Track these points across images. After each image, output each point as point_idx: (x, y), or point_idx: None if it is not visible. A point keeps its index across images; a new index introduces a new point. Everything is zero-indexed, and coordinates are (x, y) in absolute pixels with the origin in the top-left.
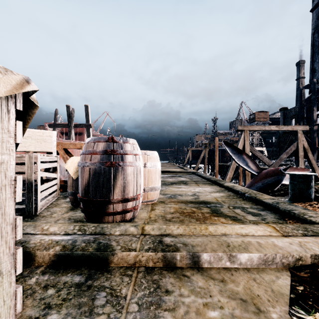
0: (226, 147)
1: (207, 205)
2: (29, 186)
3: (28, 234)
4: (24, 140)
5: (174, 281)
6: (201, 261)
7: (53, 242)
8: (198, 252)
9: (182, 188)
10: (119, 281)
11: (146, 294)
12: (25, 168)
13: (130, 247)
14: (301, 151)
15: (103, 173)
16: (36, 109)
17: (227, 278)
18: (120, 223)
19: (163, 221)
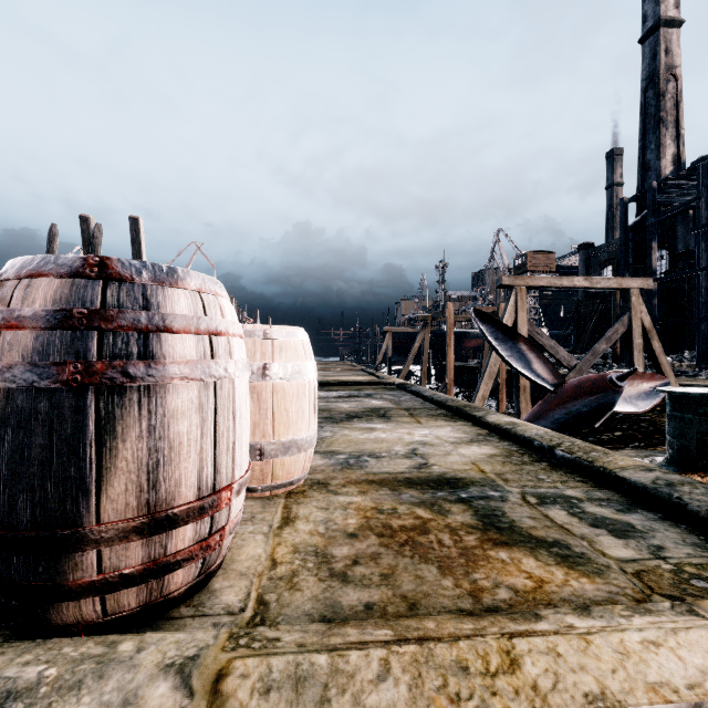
0: (479, 325)
1: (459, 494)
2: None
3: None
4: None
5: None
6: None
7: None
8: None
9: (378, 432)
10: None
11: None
12: None
13: None
14: (637, 335)
15: (46, 414)
16: None
17: None
18: (121, 641)
19: (320, 580)
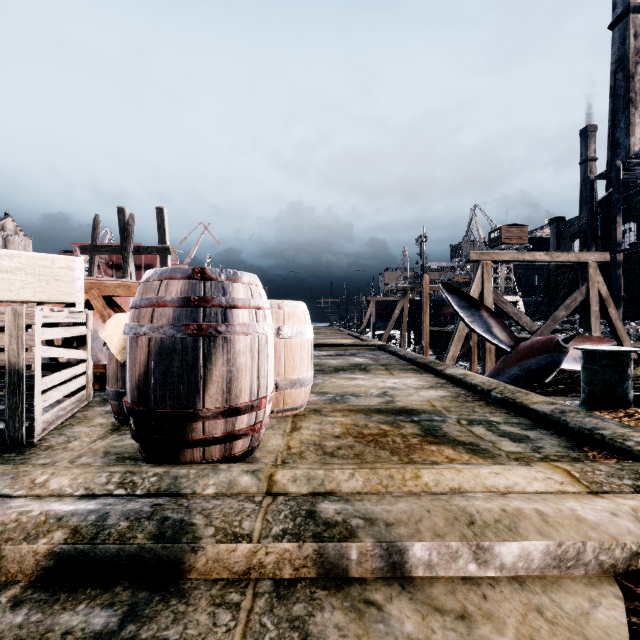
0: (446, 295)
1: (413, 418)
2: (14, 379)
3: None
4: (9, 277)
5: (345, 621)
6: (408, 564)
7: (50, 519)
8: (402, 540)
9: (359, 380)
10: (206, 624)
11: None
12: (5, 338)
13: (238, 530)
14: (594, 303)
15: (180, 351)
16: None
17: (473, 609)
18: (219, 465)
19: (317, 455)
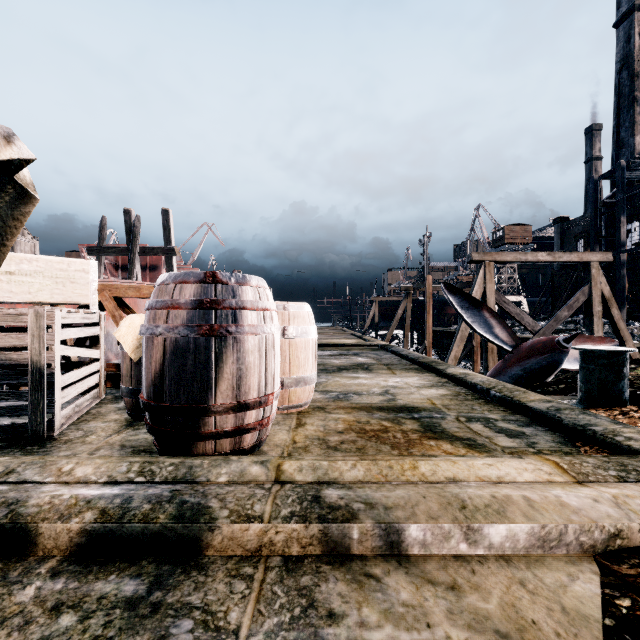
0: (448, 296)
1: (413, 415)
2: (36, 376)
3: (27, 482)
4: (28, 280)
5: (347, 591)
6: (404, 543)
7: (80, 502)
8: (399, 522)
9: (361, 379)
10: (224, 591)
11: (285, 624)
12: (27, 338)
13: (251, 512)
14: (597, 303)
15: (193, 350)
16: (32, 205)
17: (462, 582)
18: (230, 456)
19: (321, 449)
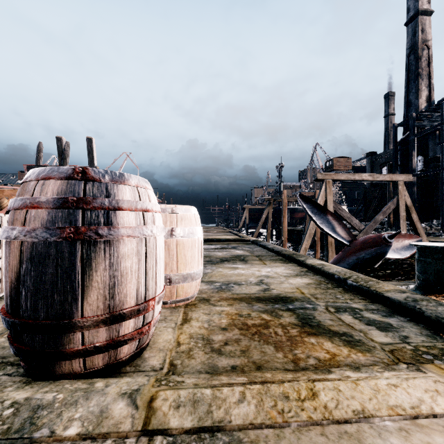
0: (302, 204)
1: (288, 306)
2: None
3: None
4: None
5: None
6: None
7: None
8: None
9: (239, 269)
10: None
11: None
12: None
13: None
14: (402, 210)
15: (54, 256)
16: None
17: None
18: (96, 382)
19: (205, 353)
